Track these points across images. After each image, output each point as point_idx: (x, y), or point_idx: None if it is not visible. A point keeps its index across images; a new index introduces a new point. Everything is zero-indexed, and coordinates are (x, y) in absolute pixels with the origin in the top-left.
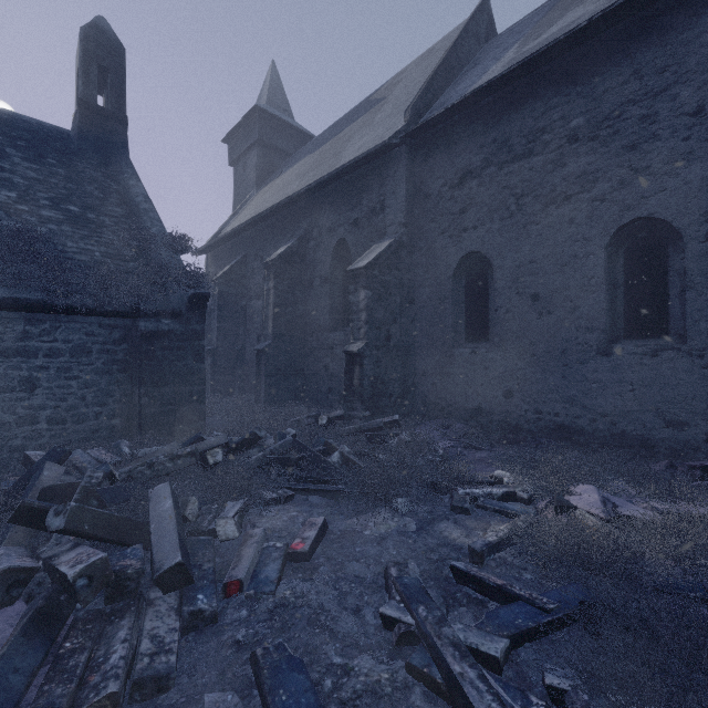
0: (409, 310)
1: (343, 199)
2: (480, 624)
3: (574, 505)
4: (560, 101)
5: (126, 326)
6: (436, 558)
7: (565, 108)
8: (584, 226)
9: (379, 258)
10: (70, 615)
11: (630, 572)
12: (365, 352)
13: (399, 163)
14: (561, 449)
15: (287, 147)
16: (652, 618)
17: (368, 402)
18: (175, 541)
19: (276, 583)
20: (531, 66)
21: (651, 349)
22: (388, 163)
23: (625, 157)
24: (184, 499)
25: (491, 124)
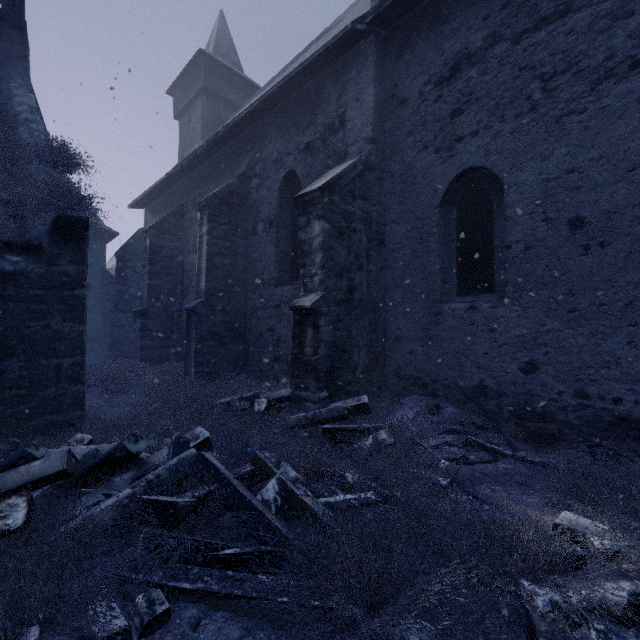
0: (378, 254)
1: (292, 121)
2: None
3: None
4: None
5: None
6: None
7: None
8: None
9: (340, 179)
10: None
11: None
12: (321, 308)
13: (365, 59)
14: None
15: (235, 99)
16: None
17: (325, 377)
18: None
19: None
20: None
21: None
22: (350, 62)
23: None
24: None
25: None
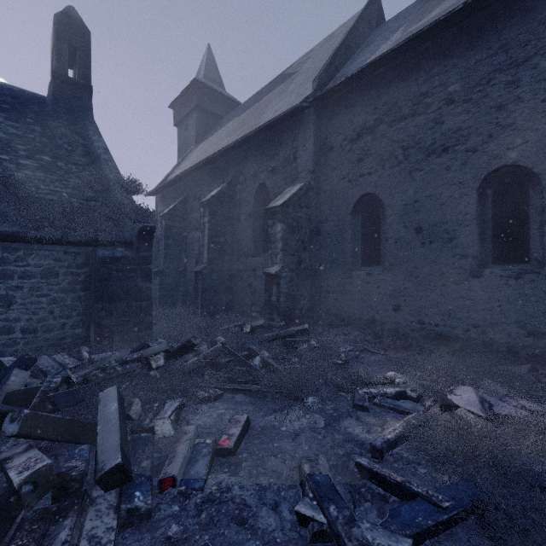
0: (316, 240)
1: (263, 151)
2: (385, 522)
3: (456, 403)
4: (439, 70)
5: (87, 253)
6: (342, 453)
7: (444, 77)
8: (459, 172)
9: (293, 198)
10: (18, 516)
11: (512, 470)
12: (281, 274)
13: (308, 122)
14: (441, 354)
15: (219, 112)
16: (539, 519)
17: (284, 314)
18: (117, 443)
19: (204, 479)
20: (416, 43)
21: (515, 272)
22: (300, 122)
23: (493, 116)
24: (129, 400)
25: (383, 90)
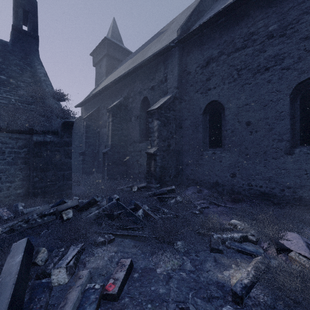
0: (180, 131)
1: (146, 77)
2: None
3: (288, 247)
4: (262, 16)
5: (26, 139)
6: (208, 296)
7: (266, 20)
8: (277, 83)
9: (164, 104)
10: None
11: None
12: (157, 153)
13: (174, 56)
14: (267, 207)
15: (120, 57)
16: None
17: (159, 179)
18: (6, 300)
19: None
20: None
21: None
22: (169, 56)
23: (302, 44)
24: (37, 249)
25: (223, 33)
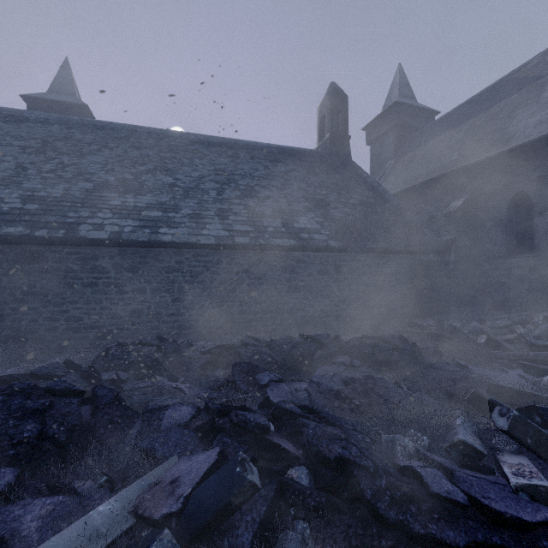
0: None
1: (522, 163)
2: None
3: None
4: None
5: (412, 259)
6: None
7: None
8: None
9: None
10: None
11: None
12: None
13: None
14: None
15: (415, 124)
16: None
17: None
18: None
19: None
20: None
21: None
22: None
23: None
24: None
25: None
